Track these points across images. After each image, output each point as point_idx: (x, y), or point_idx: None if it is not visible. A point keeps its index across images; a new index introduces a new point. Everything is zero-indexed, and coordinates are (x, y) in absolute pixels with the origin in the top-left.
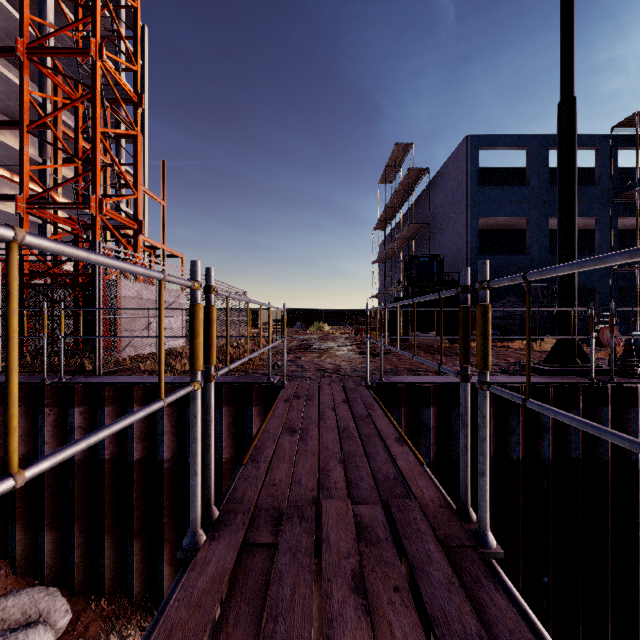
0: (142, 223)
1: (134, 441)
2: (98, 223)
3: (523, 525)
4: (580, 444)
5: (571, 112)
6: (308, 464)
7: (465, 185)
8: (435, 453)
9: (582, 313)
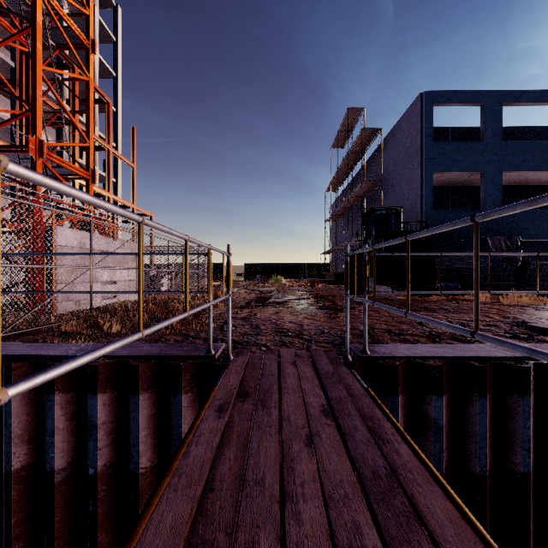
0: (94, 172)
1: (12, 443)
2: (39, 167)
3: None
4: None
5: None
6: None
7: (420, 141)
8: (447, 461)
9: (547, 265)
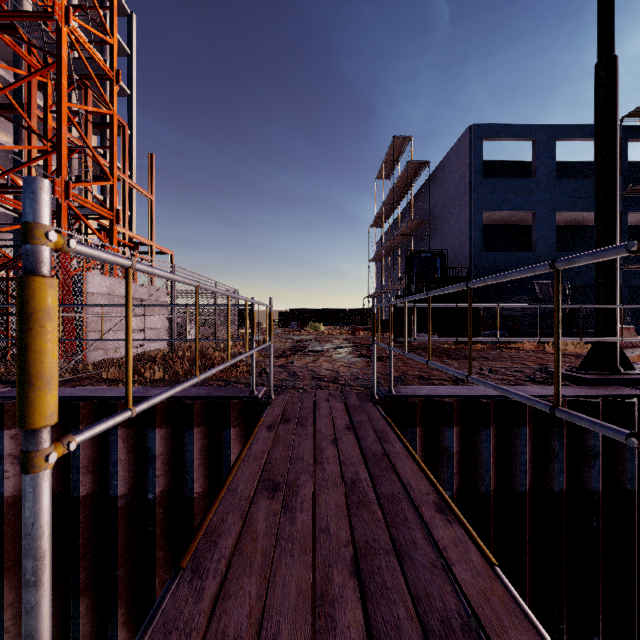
0: (119, 212)
1: (79, 472)
2: (64, 210)
3: (566, 572)
4: (636, 472)
5: (612, 73)
6: (294, 580)
7: (468, 177)
8: (458, 484)
9: None
